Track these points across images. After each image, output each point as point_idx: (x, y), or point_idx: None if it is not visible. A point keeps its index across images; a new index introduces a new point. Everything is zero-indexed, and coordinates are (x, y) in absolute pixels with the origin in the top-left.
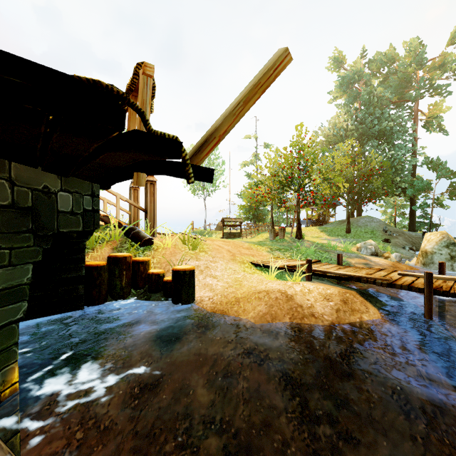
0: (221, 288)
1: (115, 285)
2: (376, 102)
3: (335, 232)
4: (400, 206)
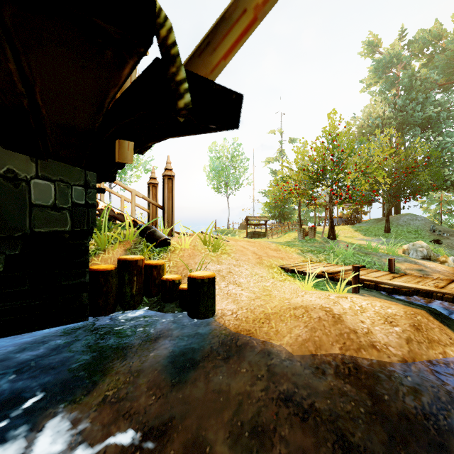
0: (247, 299)
1: (125, 292)
2: (419, 86)
3: (371, 232)
4: (447, 202)
